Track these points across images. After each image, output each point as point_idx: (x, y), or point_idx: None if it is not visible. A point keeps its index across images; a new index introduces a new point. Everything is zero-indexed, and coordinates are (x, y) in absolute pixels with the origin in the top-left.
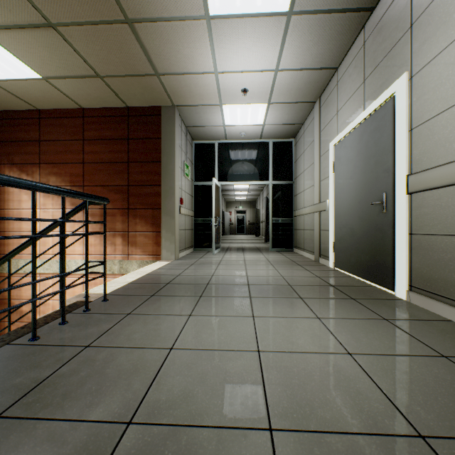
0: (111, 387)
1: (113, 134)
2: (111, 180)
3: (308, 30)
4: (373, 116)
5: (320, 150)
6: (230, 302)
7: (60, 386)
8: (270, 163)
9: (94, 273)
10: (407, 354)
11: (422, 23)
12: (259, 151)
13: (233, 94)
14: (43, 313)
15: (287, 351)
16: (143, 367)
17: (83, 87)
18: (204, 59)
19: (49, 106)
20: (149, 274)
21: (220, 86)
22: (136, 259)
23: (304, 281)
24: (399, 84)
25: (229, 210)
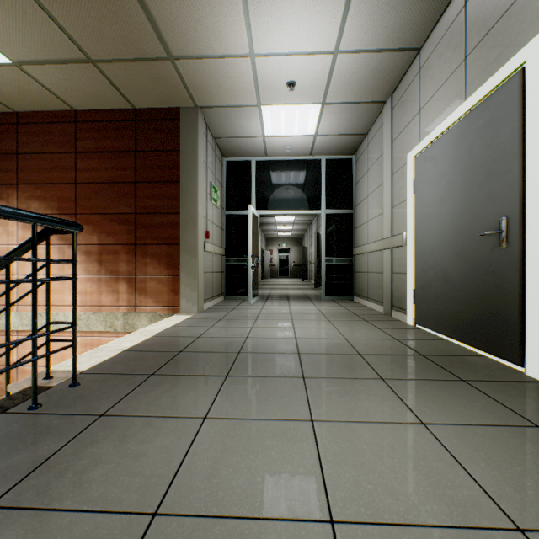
0: None
1: (115, 145)
2: (112, 206)
3: None
4: (483, 105)
5: (392, 165)
6: (273, 388)
7: None
8: (323, 186)
9: (60, 340)
10: None
11: None
12: (309, 171)
13: (276, 90)
14: None
15: (390, 522)
16: None
17: (71, 78)
18: (235, 33)
19: (29, 107)
20: (158, 335)
21: (257, 77)
22: (146, 311)
23: (379, 348)
24: (533, 47)
25: (270, 249)
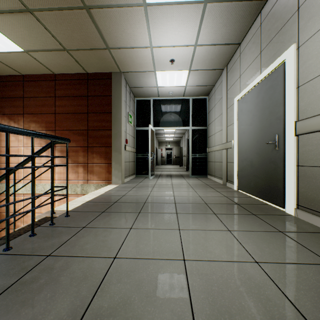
0: (63, 294)
1: (76, 93)
2: (75, 126)
3: (219, 15)
4: (268, 78)
5: (227, 104)
6: (162, 217)
7: (21, 293)
8: (190, 114)
9: (59, 195)
10: (303, 262)
11: (307, 6)
12: (183, 105)
13: (164, 63)
14: (25, 223)
15: (207, 260)
16: (91, 275)
17: (54, 58)
18: (142, 37)
19: (30, 72)
20: (102, 194)
21: (154, 57)
22: (93, 183)
23: (216, 200)
24: (288, 53)
25: (161, 148)
